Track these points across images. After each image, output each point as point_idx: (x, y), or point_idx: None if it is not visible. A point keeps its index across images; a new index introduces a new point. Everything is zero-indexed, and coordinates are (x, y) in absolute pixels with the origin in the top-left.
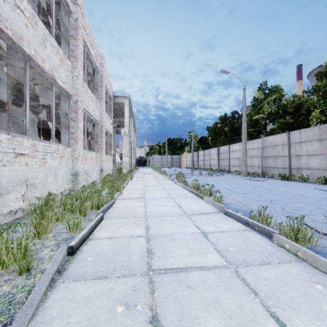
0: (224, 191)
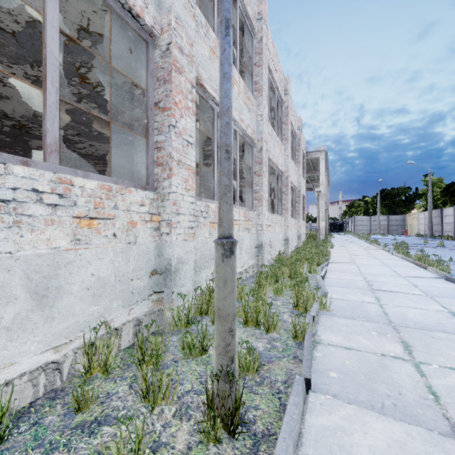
0: None
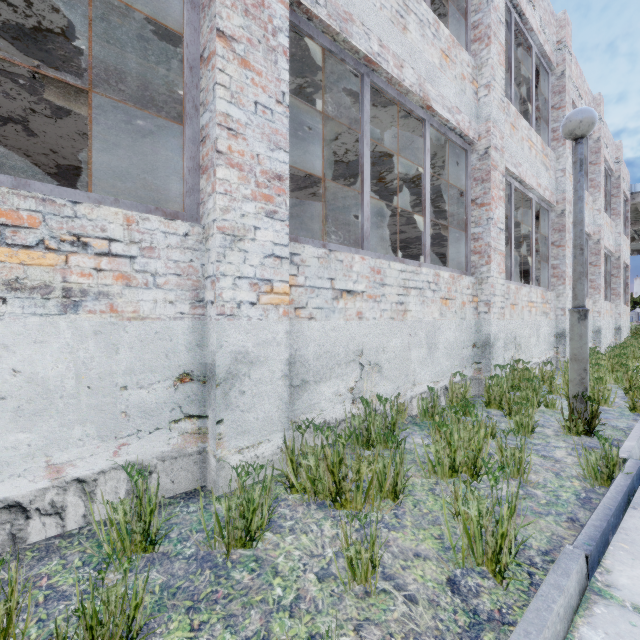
0: None
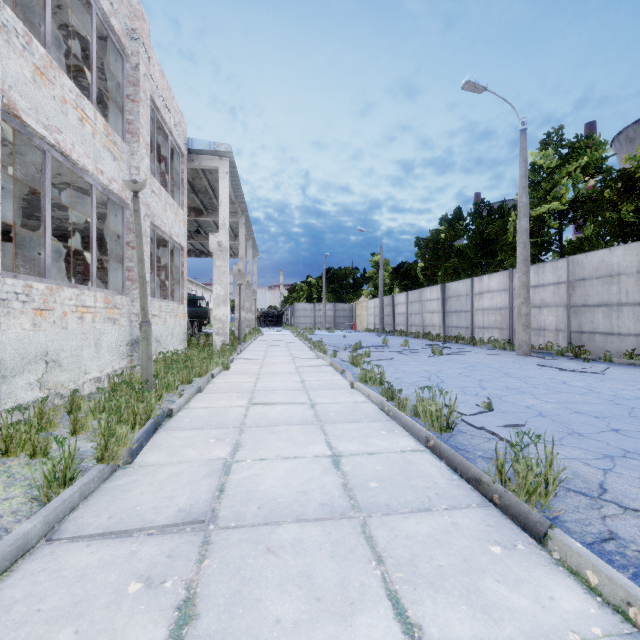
0: (557, 440)
